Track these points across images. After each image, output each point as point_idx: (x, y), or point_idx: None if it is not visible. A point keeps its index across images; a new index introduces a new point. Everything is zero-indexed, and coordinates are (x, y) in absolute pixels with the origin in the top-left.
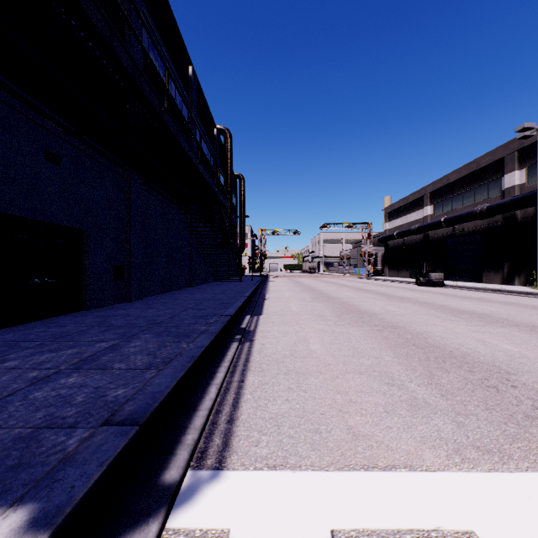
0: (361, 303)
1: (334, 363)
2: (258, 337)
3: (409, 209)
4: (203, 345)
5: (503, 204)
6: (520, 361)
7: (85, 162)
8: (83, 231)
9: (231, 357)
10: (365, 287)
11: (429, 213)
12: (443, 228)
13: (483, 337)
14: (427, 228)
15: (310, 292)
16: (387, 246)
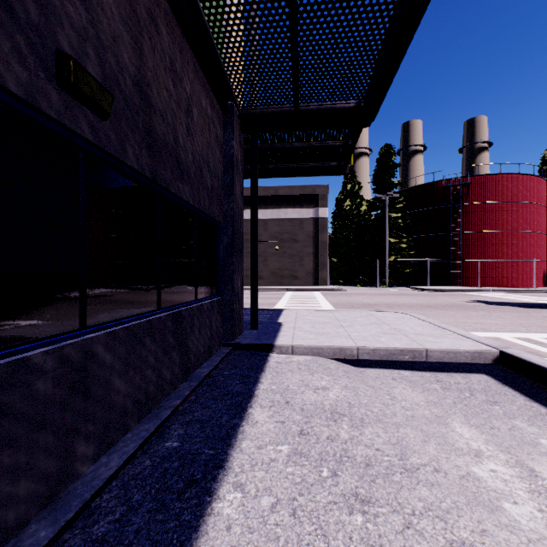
0: None
1: None
2: None
3: None
4: None
5: None
6: None
7: None
8: None
9: None
10: None
11: None
12: None
13: None
14: None
15: None
16: None
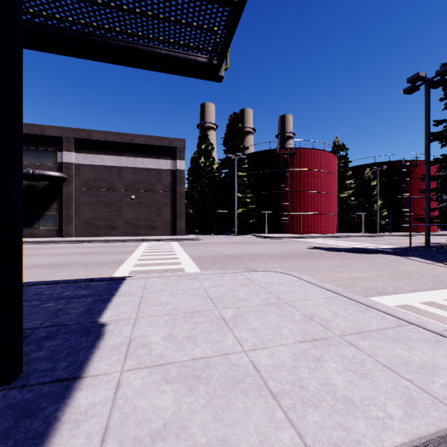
0: None
1: (37, 276)
2: None
3: None
4: None
5: None
6: (71, 260)
7: None
8: None
9: None
10: None
11: None
12: None
13: (37, 260)
14: None
15: None
16: None
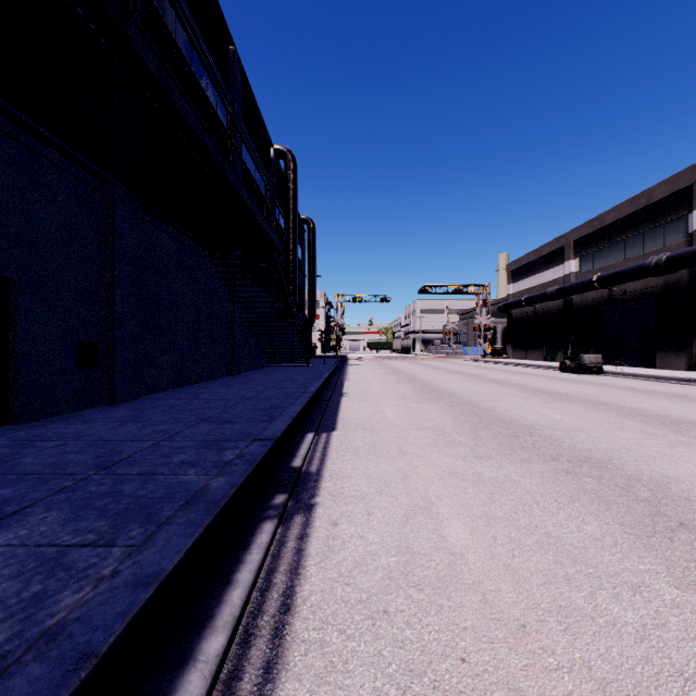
0: (497, 403)
1: (535, 621)
2: (324, 496)
3: (543, 265)
4: (156, 572)
5: (693, 253)
6: None
7: (8, 152)
8: (8, 280)
9: (241, 599)
10: (487, 374)
11: (573, 270)
12: (594, 290)
13: None
14: (571, 290)
15: (410, 384)
16: (511, 317)
